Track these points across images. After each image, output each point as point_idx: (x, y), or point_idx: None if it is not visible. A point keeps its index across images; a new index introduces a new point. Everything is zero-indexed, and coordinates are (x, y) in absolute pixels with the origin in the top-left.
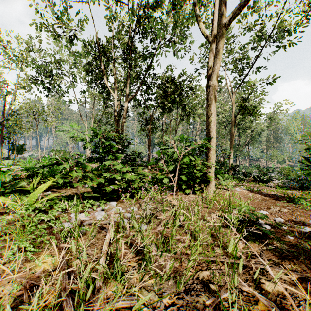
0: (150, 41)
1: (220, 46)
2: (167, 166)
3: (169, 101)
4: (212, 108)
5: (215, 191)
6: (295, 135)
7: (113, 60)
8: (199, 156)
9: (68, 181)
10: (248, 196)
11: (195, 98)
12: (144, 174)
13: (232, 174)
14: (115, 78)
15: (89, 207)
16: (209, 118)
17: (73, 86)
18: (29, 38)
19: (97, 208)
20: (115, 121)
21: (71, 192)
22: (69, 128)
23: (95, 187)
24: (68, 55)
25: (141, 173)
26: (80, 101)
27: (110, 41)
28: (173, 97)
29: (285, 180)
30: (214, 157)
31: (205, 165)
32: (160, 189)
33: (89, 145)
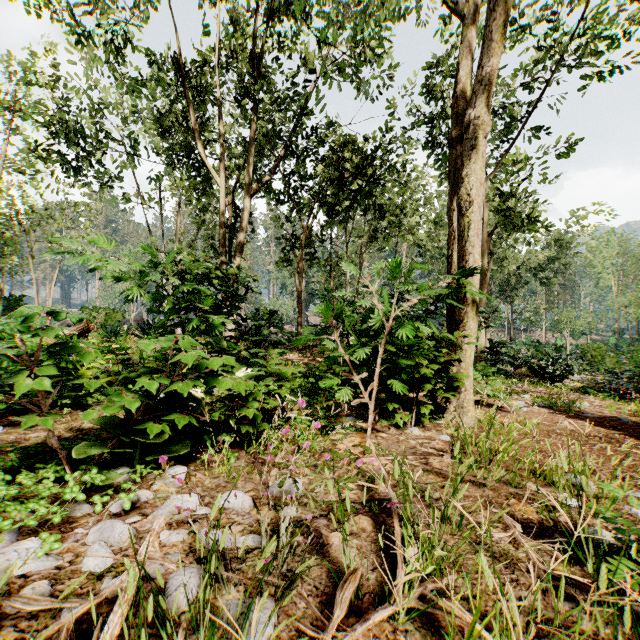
0: (303, 62)
1: (498, 8)
2: (343, 346)
3: (346, 195)
4: (471, 187)
5: (477, 415)
6: (605, 278)
7: (217, 100)
8: (421, 322)
9: (3, 408)
10: (560, 427)
11: (404, 191)
12: (281, 372)
13: (490, 363)
14: (221, 141)
15: (89, 492)
16: (463, 215)
17: (131, 166)
18: (29, 54)
19: (115, 496)
20: (222, 241)
21: (67, 427)
22: (78, 244)
23: (119, 420)
24: (118, 95)
25: (273, 369)
26: (149, 200)
27: (209, 55)
28: (355, 184)
29: (592, 373)
30: (474, 323)
31: (455, 348)
32: (325, 413)
33: (137, 291)
